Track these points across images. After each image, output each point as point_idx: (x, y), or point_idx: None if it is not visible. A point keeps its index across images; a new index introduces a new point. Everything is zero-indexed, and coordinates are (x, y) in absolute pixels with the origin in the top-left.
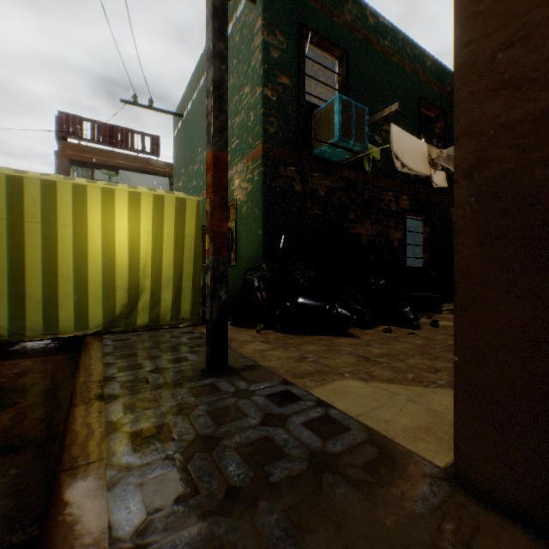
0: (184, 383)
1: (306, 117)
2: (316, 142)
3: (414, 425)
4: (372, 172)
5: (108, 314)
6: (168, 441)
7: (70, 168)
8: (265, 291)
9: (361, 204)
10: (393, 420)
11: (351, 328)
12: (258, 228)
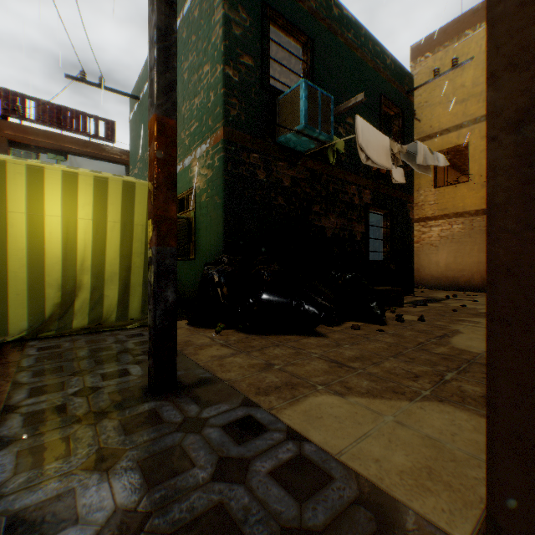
0: (116, 410)
1: (270, 102)
2: (280, 129)
3: (412, 465)
4: (336, 165)
5: (35, 316)
6: (65, 528)
7: (10, 150)
8: (226, 286)
9: (326, 197)
10: (384, 458)
11: (318, 326)
12: (219, 218)
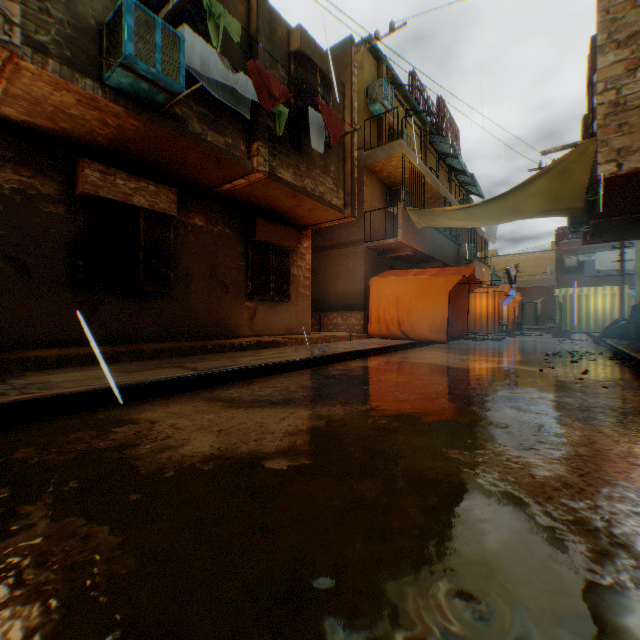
0: None
1: None
2: None
3: None
4: None
5: (594, 327)
6: None
7: (562, 257)
8: None
9: None
10: None
11: None
12: None
